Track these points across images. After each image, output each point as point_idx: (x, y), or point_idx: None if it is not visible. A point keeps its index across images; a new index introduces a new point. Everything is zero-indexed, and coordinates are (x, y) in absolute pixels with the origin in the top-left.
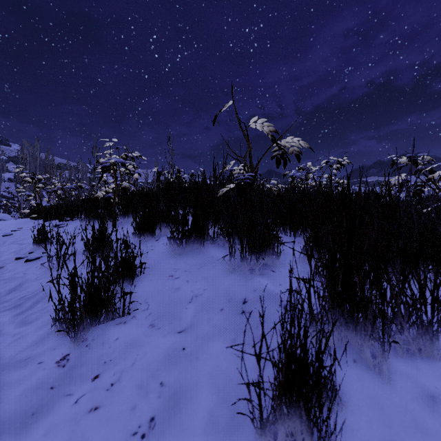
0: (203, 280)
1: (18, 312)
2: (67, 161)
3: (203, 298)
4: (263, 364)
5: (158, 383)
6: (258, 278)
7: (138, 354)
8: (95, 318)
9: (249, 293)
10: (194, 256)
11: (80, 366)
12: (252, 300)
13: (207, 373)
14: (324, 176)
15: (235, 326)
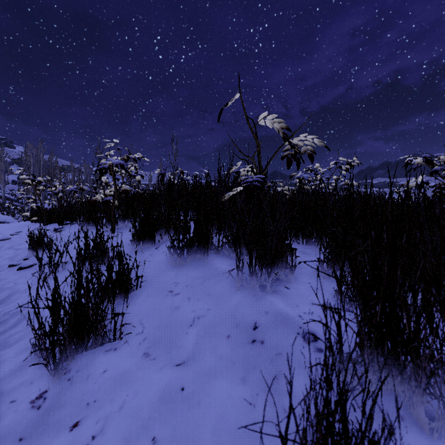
0: (207, 298)
1: (0, 331)
2: (71, 163)
3: (206, 320)
4: (282, 417)
5: (150, 439)
6: (270, 297)
7: (128, 394)
8: (81, 343)
9: (260, 315)
10: (197, 268)
11: (59, 408)
12: (264, 325)
13: (210, 426)
14: (333, 177)
15: (244, 360)
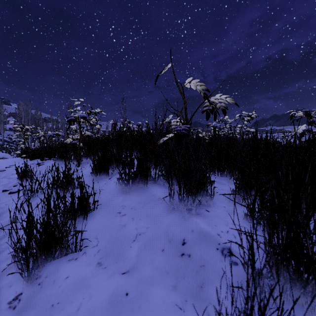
0: (146, 218)
1: None
2: (51, 116)
3: (146, 236)
4: None
5: None
6: (194, 218)
7: (84, 297)
8: (50, 254)
9: (188, 233)
10: (139, 194)
11: (29, 308)
12: (190, 241)
13: None
14: (238, 126)
15: (175, 271)
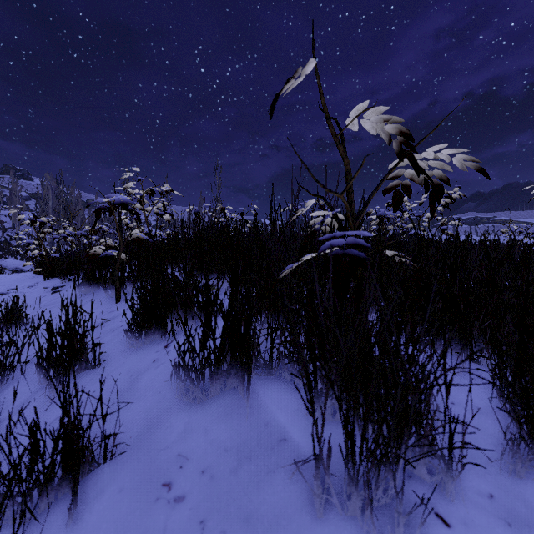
0: (242, 533)
1: None
2: (96, 197)
3: None
4: None
5: None
6: None
7: None
8: None
9: None
10: (228, 415)
11: None
12: None
13: None
14: (426, 215)
15: None
